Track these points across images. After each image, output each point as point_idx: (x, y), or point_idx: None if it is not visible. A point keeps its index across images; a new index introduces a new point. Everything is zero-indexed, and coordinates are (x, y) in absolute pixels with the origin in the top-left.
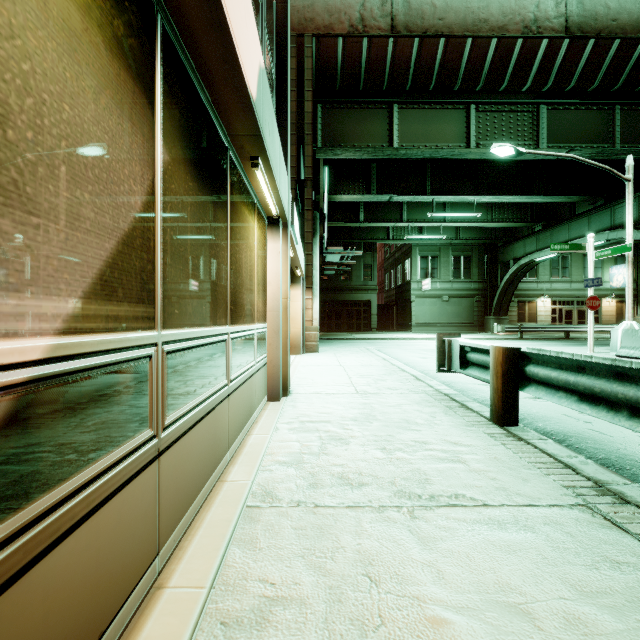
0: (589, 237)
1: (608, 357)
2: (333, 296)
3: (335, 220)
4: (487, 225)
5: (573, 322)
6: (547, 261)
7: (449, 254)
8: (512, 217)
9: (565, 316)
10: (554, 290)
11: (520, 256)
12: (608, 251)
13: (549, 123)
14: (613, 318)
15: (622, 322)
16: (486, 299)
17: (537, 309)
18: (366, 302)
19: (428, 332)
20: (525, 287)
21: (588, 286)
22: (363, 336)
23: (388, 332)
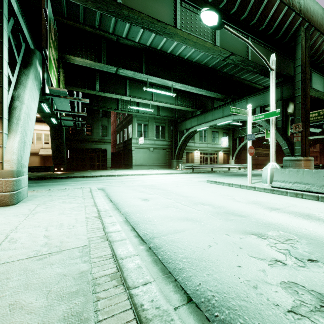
0: (249, 106)
1: (268, 188)
2: (79, 145)
3: (76, 86)
4: (175, 107)
5: (208, 163)
6: (198, 132)
7: (153, 124)
8: (187, 105)
9: (205, 160)
10: (201, 147)
11: (189, 128)
12: (262, 116)
13: (220, 33)
14: (222, 161)
15: (269, 163)
16: (172, 150)
17: (194, 156)
18: (103, 150)
19: (142, 169)
20: (189, 145)
21: (249, 139)
22: (98, 173)
23: (118, 169)
